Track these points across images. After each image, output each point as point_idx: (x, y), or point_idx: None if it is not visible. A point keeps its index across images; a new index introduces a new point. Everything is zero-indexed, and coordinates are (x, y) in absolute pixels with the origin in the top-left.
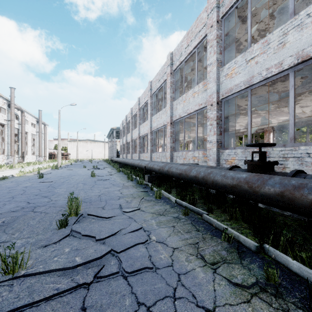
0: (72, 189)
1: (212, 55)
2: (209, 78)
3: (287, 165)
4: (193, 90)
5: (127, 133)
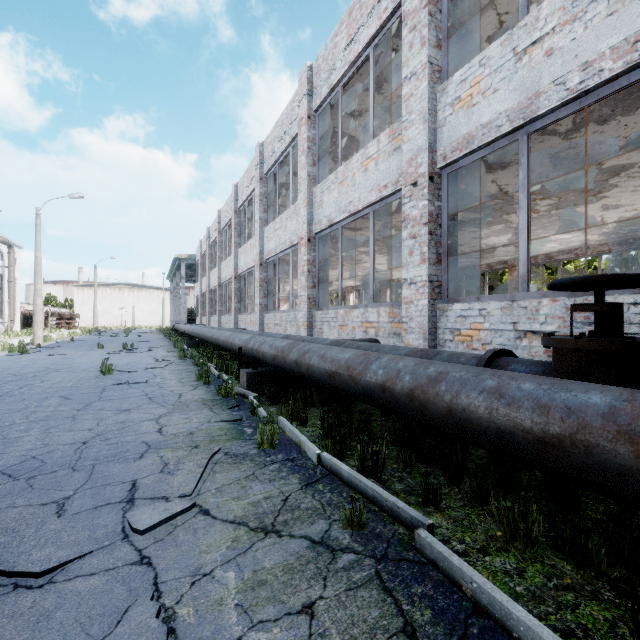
0: (13, 419)
1: (417, 52)
2: (407, 114)
3: None
4: (365, 152)
5: (211, 269)
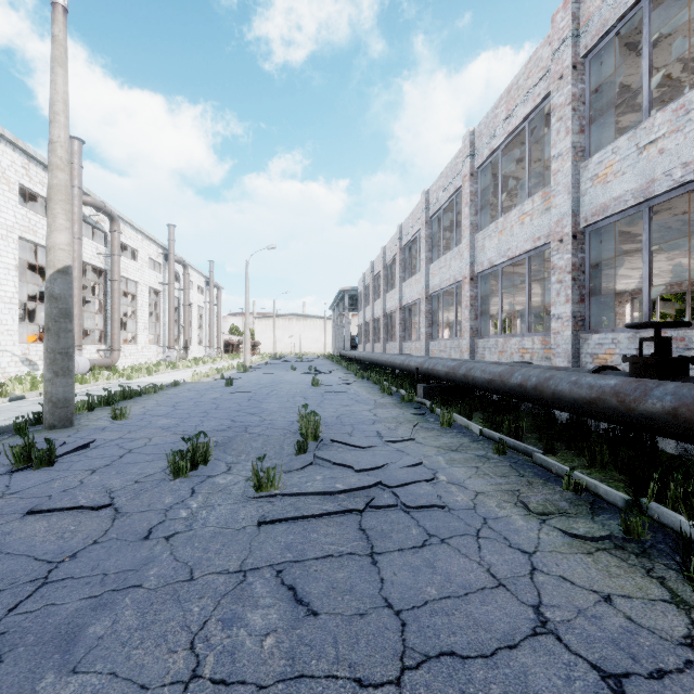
0: (289, 405)
1: (563, 138)
2: (555, 185)
3: None
4: (521, 209)
5: (374, 300)
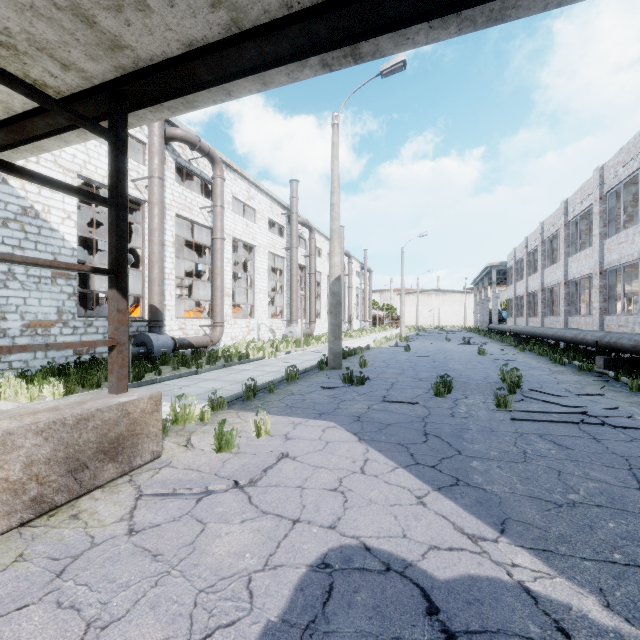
0: (471, 367)
1: None
2: None
3: None
4: None
5: (528, 274)
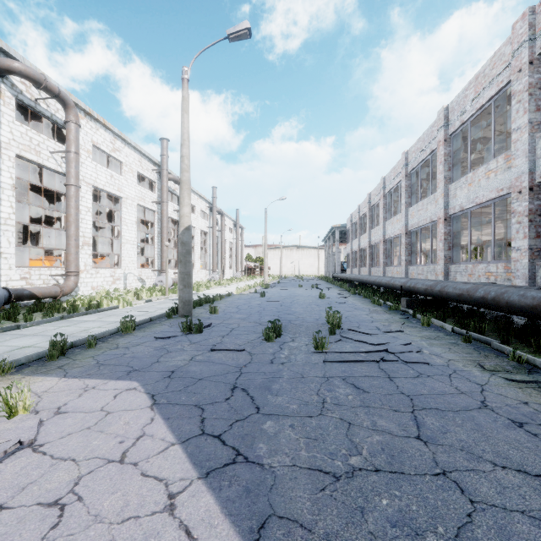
0: (309, 309)
1: (521, 116)
2: (515, 151)
3: None
4: (487, 167)
5: (360, 234)
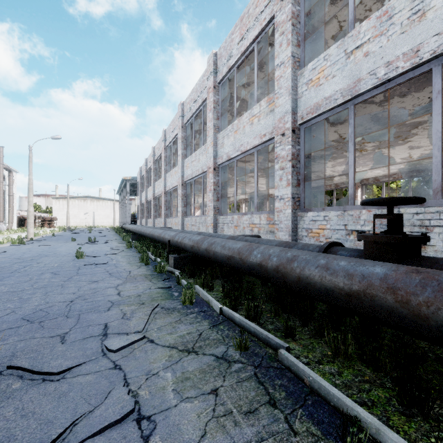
0: (23, 287)
1: (285, 49)
2: (278, 89)
3: (430, 242)
4: (251, 112)
5: (147, 187)
